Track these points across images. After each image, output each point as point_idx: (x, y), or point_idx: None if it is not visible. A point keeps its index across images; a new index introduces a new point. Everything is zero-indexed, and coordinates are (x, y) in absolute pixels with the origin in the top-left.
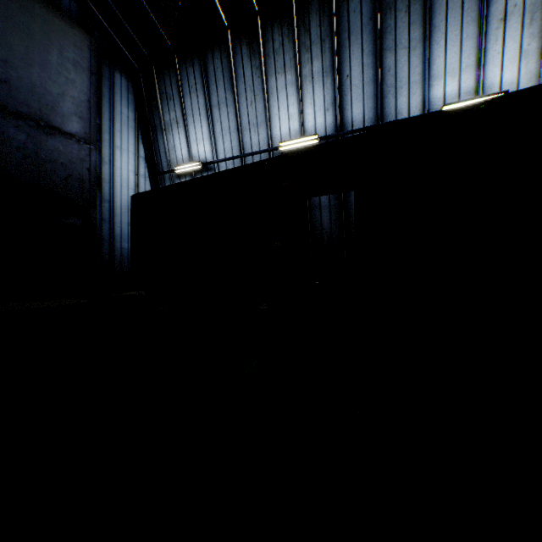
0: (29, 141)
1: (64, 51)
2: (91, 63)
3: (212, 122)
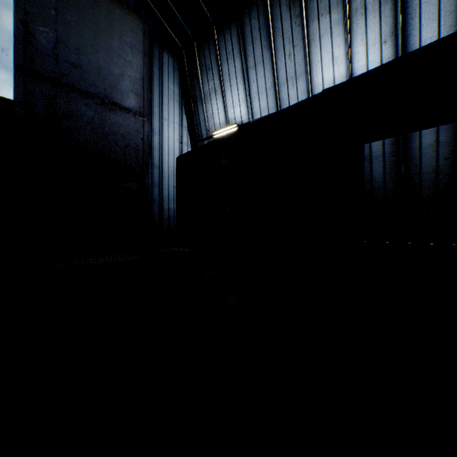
0: (96, 117)
1: (123, 36)
2: (143, 45)
3: (249, 84)
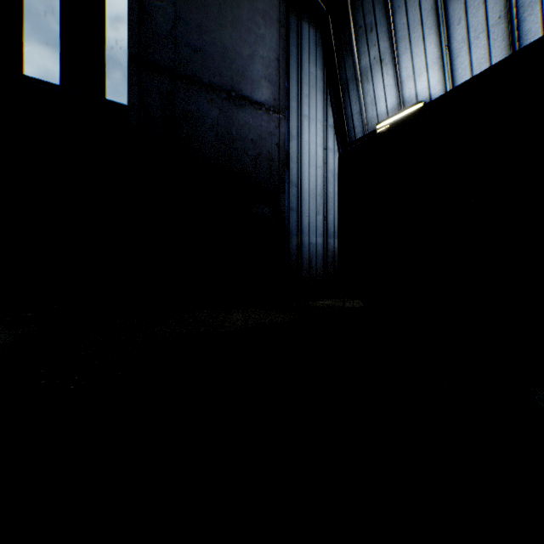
0: (220, 117)
1: (253, 2)
2: (279, 11)
3: (447, 29)
